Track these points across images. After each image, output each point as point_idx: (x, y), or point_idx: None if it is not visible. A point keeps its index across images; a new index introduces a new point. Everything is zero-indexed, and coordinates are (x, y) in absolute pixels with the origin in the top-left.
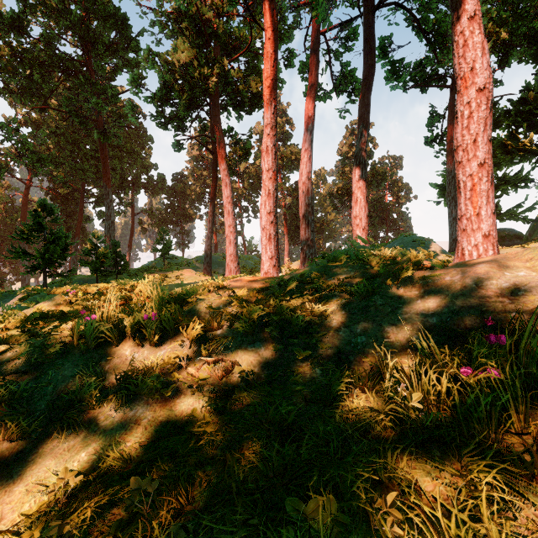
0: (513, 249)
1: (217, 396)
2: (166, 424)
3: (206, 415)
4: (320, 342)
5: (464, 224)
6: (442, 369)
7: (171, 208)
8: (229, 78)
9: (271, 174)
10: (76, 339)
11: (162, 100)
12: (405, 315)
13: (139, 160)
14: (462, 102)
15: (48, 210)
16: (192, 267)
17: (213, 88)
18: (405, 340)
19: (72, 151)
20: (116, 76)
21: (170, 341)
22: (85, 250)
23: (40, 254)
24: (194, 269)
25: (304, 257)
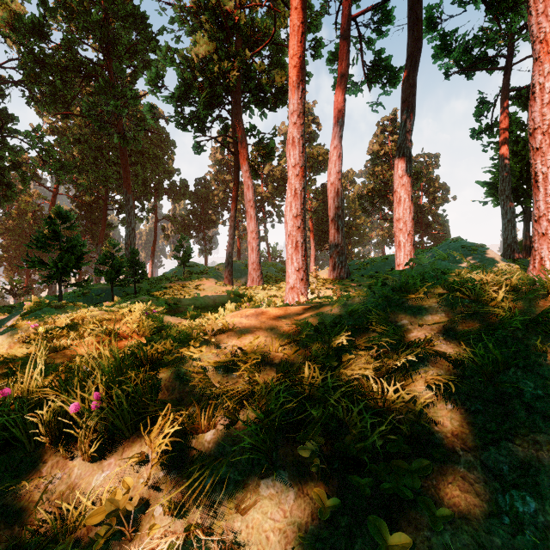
0: None
1: None
2: None
3: None
4: (422, 500)
5: (543, 226)
6: None
7: (193, 213)
8: (252, 72)
9: (297, 170)
10: None
11: (181, 99)
12: None
13: (162, 166)
14: (542, 71)
15: (63, 217)
16: (213, 276)
17: (234, 83)
18: None
19: (95, 158)
20: (137, 79)
21: (122, 448)
22: (100, 258)
23: (54, 263)
24: (215, 277)
25: (333, 265)
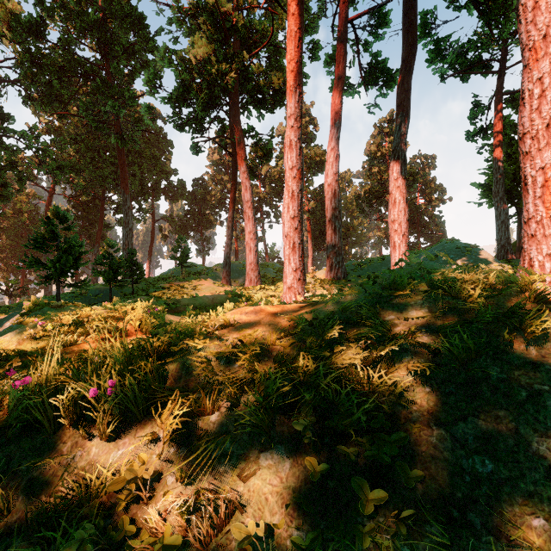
0: None
1: None
2: None
3: None
4: (399, 465)
5: (533, 228)
6: None
7: (191, 214)
8: (250, 74)
9: (295, 172)
10: None
11: (179, 100)
12: None
13: (159, 166)
14: (531, 78)
15: (61, 218)
16: (210, 276)
17: (232, 85)
18: None
19: (92, 158)
20: (134, 79)
21: (135, 429)
22: (98, 259)
23: (52, 264)
24: (213, 278)
25: (330, 266)
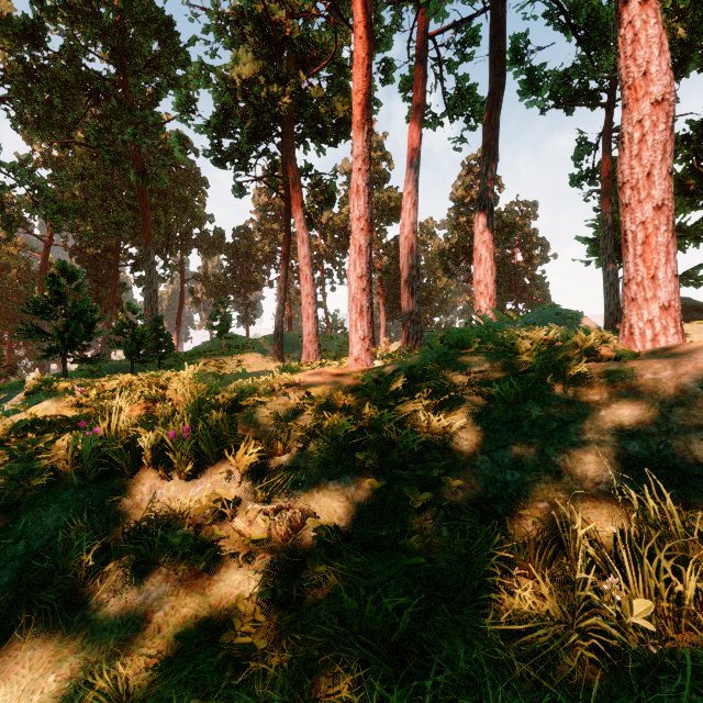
0: (694, 325)
1: (278, 571)
2: (192, 621)
3: (259, 609)
4: (445, 479)
5: (633, 290)
6: (687, 555)
7: (231, 272)
8: (307, 99)
9: (363, 224)
10: (68, 466)
11: (218, 129)
12: (583, 436)
13: (191, 210)
14: (631, 120)
15: (69, 275)
16: (258, 350)
17: (286, 112)
18: (589, 481)
19: (104, 199)
20: (159, 99)
21: (210, 471)
22: (117, 327)
23: (58, 333)
24: (261, 352)
25: (407, 337)
